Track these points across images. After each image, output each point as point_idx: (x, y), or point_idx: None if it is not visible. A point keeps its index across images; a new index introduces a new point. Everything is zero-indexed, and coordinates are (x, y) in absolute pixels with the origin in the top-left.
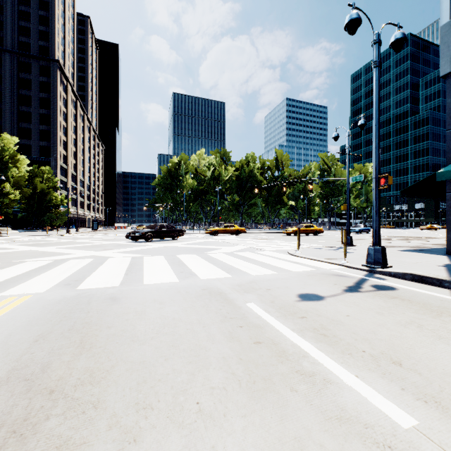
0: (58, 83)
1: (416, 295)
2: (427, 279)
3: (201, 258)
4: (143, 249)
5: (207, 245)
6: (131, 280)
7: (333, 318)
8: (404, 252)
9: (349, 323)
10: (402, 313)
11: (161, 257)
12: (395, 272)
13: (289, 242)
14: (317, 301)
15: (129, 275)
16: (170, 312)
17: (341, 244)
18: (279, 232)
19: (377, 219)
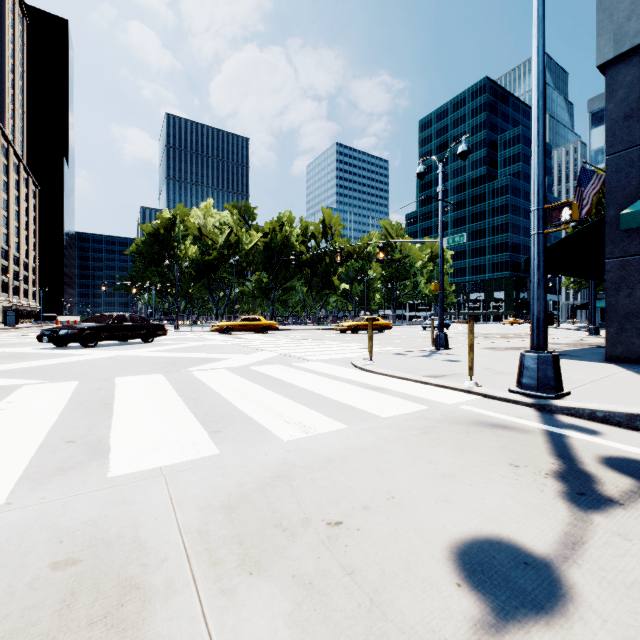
0: None
1: None
2: None
3: (167, 386)
4: (55, 363)
5: (203, 352)
6: None
7: None
8: None
9: None
10: None
11: (69, 386)
12: (608, 411)
13: (348, 343)
14: (559, 614)
15: None
16: None
17: (428, 346)
18: (328, 328)
19: (542, 295)
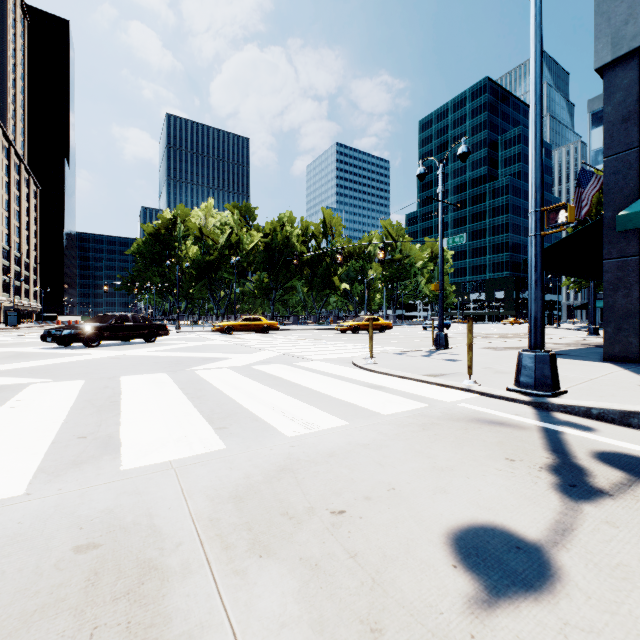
0: None
1: None
2: None
3: (172, 385)
4: (60, 362)
5: (206, 352)
6: None
7: None
8: None
9: None
10: None
11: (76, 384)
12: (603, 408)
13: (349, 343)
14: (547, 592)
15: None
16: None
17: (428, 346)
18: (329, 328)
19: (539, 296)
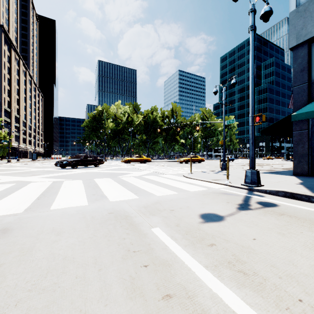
0: (3, 43)
1: (297, 211)
2: (297, 195)
3: (114, 181)
4: (67, 174)
5: (121, 170)
6: (39, 204)
7: (242, 244)
8: (264, 174)
9: (261, 249)
10: (300, 232)
11: (80, 181)
12: (270, 190)
13: (183, 167)
14: (219, 221)
15: (40, 199)
16: (64, 247)
17: (219, 169)
18: (174, 161)
19: (253, 148)
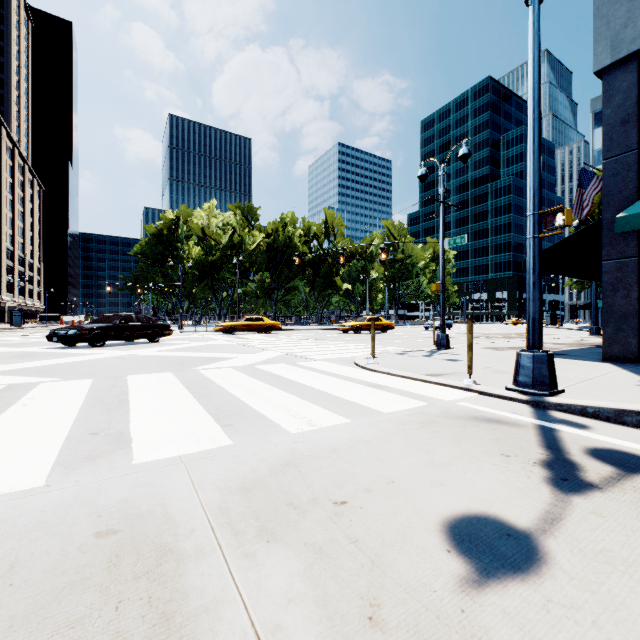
0: None
1: None
2: None
3: (178, 384)
4: (67, 362)
5: (209, 352)
6: None
7: None
8: None
9: None
10: None
11: (84, 383)
12: (598, 407)
13: (351, 343)
14: (533, 573)
15: None
16: None
17: (429, 346)
18: (331, 328)
19: (537, 297)
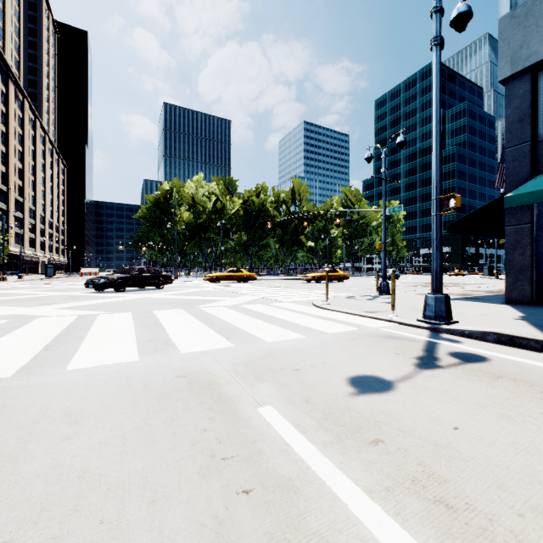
0: None
1: (525, 370)
2: (520, 340)
3: (189, 316)
4: (106, 302)
5: (203, 296)
6: (47, 360)
7: (435, 440)
8: (456, 301)
9: (471, 451)
10: (540, 412)
11: (128, 315)
12: (471, 330)
13: (312, 290)
14: (385, 392)
15: (50, 350)
16: (83, 451)
17: (374, 293)
18: (297, 278)
19: (438, 256)
